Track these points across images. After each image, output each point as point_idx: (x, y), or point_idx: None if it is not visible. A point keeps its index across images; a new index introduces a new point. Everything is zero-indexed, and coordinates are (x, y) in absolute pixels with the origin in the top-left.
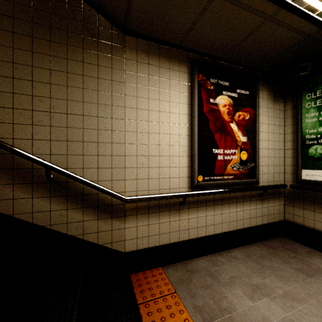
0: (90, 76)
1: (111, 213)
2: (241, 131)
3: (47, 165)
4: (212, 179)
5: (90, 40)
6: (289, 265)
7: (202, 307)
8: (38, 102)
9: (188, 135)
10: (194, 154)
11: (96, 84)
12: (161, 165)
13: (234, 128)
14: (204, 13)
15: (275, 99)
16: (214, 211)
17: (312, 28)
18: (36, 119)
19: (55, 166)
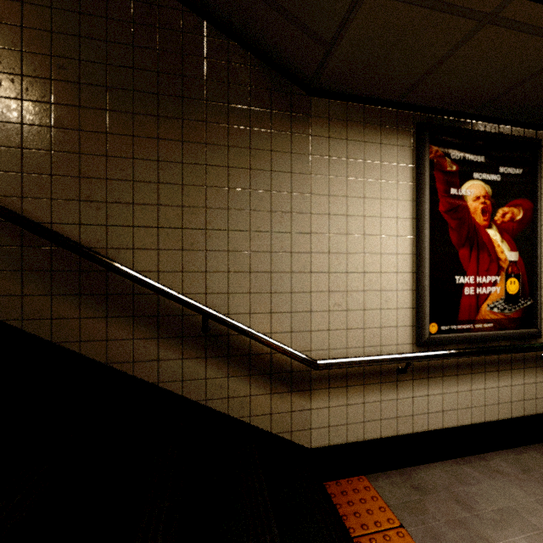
0: (260, 169)
1: (291, 384)
2: (507, 241)
3: (206, 312)
4: (454, 330)
5: (260, 113)
6: None
7: None
8: (190, 215)
9: (412, 253)
10: (424, 286)
11: (268, 181)
12: (367, 306)
13: (494, 237)
14: (457, 50)
15: None
16: (457, 385)
17: None
18: (187, 241)
19: (216, 313)
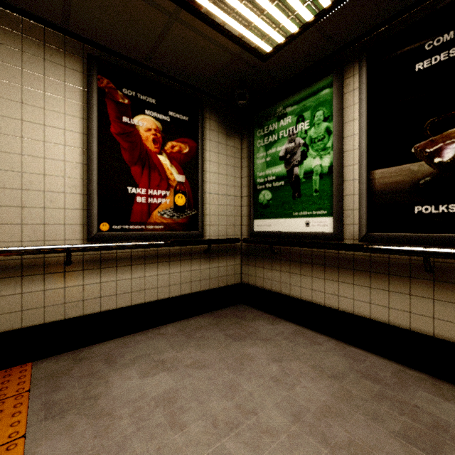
0: None
1: None
2: (176, 167)
3: None
4: (127, 229)
5: None
6: (223, 333)
7: (59, 400)
8: None
9: (82, 163)
10: (92, 191)
11: None
12: (27, 204)
13: (164, 162)
14: None
15: (228, 133)
16: (131, 273)
17: (233, 45)
18: None
19: None
